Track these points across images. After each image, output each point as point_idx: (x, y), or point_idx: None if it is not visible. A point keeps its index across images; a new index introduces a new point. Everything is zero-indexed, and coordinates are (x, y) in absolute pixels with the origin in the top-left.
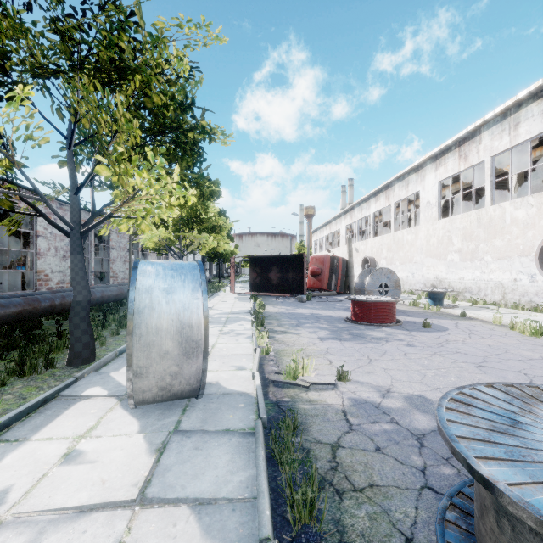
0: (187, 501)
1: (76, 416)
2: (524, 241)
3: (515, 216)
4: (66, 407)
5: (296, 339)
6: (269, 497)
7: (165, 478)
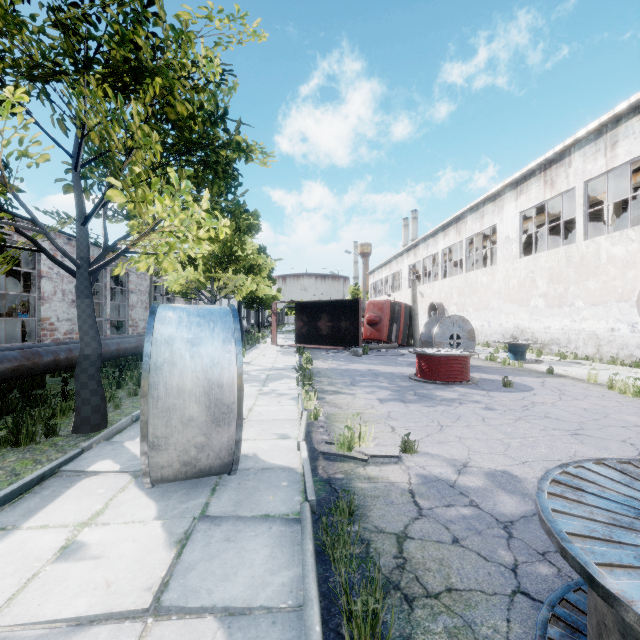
0: (214, 610)
1: (80, 497)
2: (623, 283)
3: (612, 254)
4: (68, 486)
5: (351, 401)
6: (319, 606)
7: (187, 580)
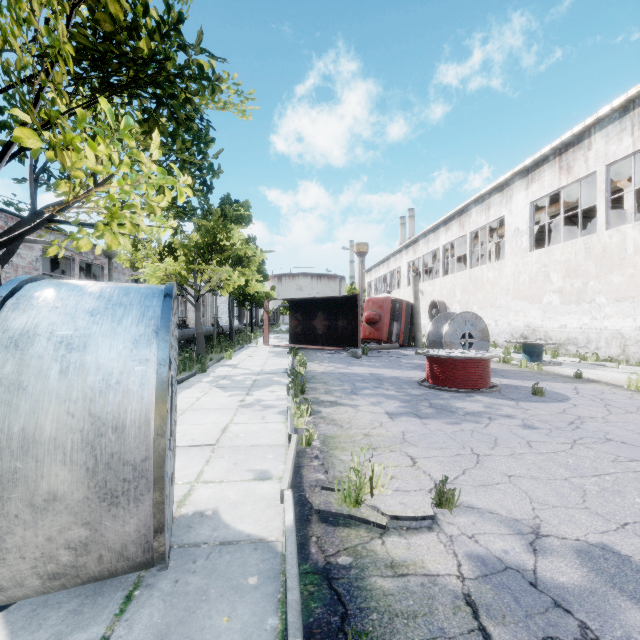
0: None
1: None
2: None
3: None
4: None
5: (353, 416)
6: None
7: None
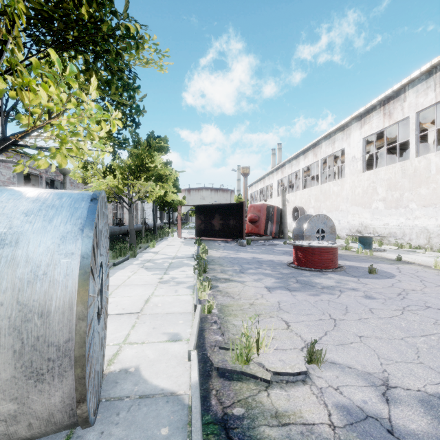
0: None
1: None
2: None
3: None
4: None
5: (241, 290)
6: None
7: None
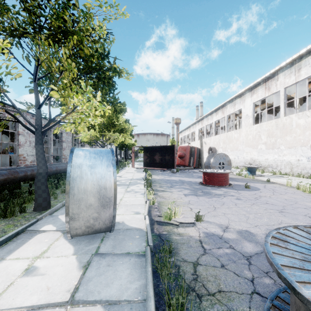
0: (101, 302)
1: (36, 243)
2: (304, 137)
3: (298, 123)
4: (30, 238)
5: (170, 195)
6: (154, 300)
7: (88, 286)
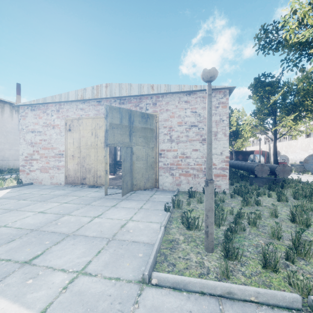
0: None
1: None
2: None
3: None
4: None
5: None
6: None
7: None
